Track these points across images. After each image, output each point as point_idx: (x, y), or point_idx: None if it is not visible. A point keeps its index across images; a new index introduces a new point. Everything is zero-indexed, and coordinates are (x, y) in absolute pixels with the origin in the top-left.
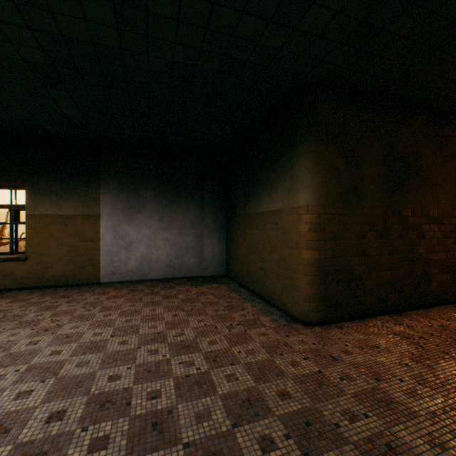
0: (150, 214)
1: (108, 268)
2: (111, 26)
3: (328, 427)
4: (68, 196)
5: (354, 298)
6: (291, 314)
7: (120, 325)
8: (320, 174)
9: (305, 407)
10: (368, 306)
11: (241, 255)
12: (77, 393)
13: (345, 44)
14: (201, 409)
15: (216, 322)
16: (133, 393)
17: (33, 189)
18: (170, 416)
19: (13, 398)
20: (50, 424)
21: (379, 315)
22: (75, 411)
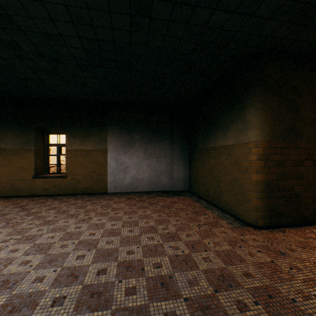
0: (138, 149)
1: (112, 184)
2: (126, 30)
3: (287, 301)
4: (89, 138)
5: (293, 210)
6: (242, 219)
7: (126, 220)
8: (266, 118)
9: (265, 285)
10: (304, 216)
11: (200, 177)
12: (110, 259)
13: (290, 21)
14: (190, 277)
15: (188, 222)
16: (144, 263)
17: (69, 134)
18: (171, 280)
19: (75, 259)
20: (99, 276)
21: (314, 225)
22: (112, 270)
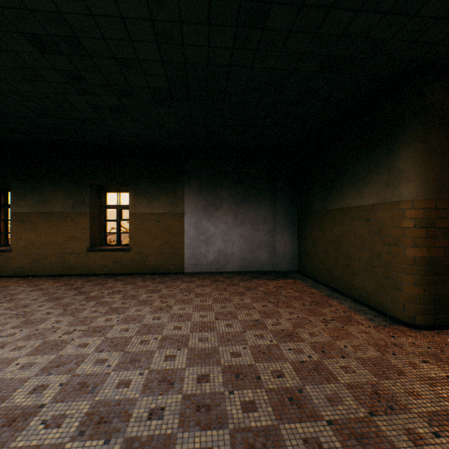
0: (226, 212)
1: (191, 260)
2: (227, 48)
3: None
4: (160, 197)
5: None
6: (389, 315)
7: (218, 311)
8: (429, 166)
9: (445, 410)
10: None
11: (317, 251)
12: (210, 363)
13: None
14: (329, 393)
15: (307, 315)
16: (258, 370)
17: (134, 192)
18: (302, 394)
19: (164, 359)
20: (201, 383)
21: None
22: (216, 377)
